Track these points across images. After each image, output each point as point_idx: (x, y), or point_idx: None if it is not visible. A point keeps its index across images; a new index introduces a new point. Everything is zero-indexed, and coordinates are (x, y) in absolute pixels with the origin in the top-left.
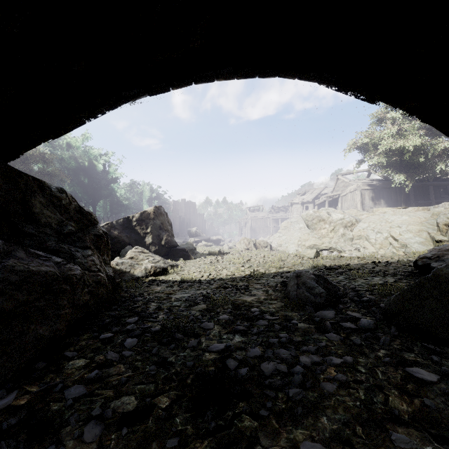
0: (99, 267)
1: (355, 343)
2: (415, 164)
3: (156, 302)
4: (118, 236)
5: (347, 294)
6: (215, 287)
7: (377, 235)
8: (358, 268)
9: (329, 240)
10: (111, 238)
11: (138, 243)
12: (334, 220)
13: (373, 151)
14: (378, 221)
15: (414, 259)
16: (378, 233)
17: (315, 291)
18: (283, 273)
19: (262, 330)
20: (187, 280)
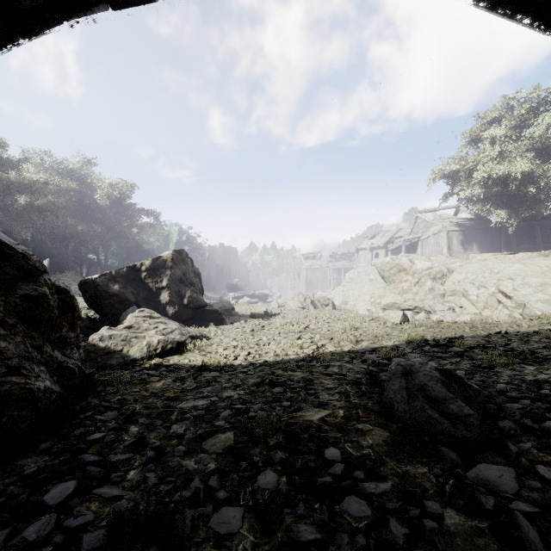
0: (15, 363)
1: None
2: (521, 197)
3: (139, 424)
4: (118, 293)
5: (501, 407)
6: (255, 383)
7: (480, 290)
8: (482, 344)
9: (412, 297)
10: (109, 296)
11: (149, 302)
12: (420, 270)
13: (466, 180)
14: (479, 271)
15: None
16: (481, 287)
17: (450, 409)
18: (363, 352)
19: (363, 544)
20: (211, 365)
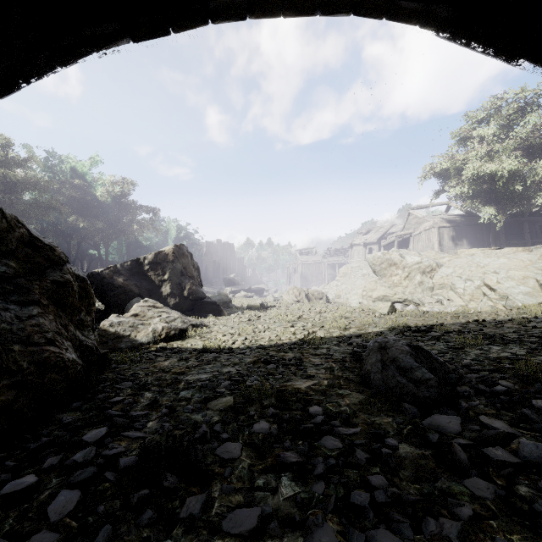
0: (51, 336)
1: (540, 513)
2: (509, 194)
3: (152, 391)
4: (123, 285)
5: (462, 377)
6: (252, 362)
7: (466, 283)
8: (458, 330)
9: (402, 290)
10: (114, 288)
11: (152, 293)
12: (409, 264)
13: (455, 178)
14: (466, 265)
15: (530, 316)
16: (467, 280)
17: (415, 375)
18: (350, 337)
19: (334, 463)
20: (212, 348)
